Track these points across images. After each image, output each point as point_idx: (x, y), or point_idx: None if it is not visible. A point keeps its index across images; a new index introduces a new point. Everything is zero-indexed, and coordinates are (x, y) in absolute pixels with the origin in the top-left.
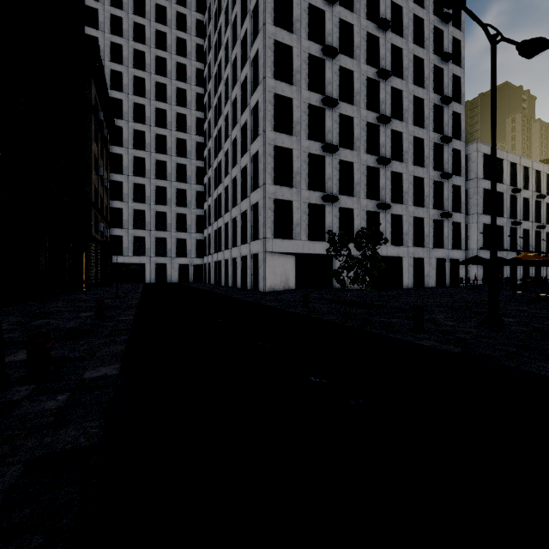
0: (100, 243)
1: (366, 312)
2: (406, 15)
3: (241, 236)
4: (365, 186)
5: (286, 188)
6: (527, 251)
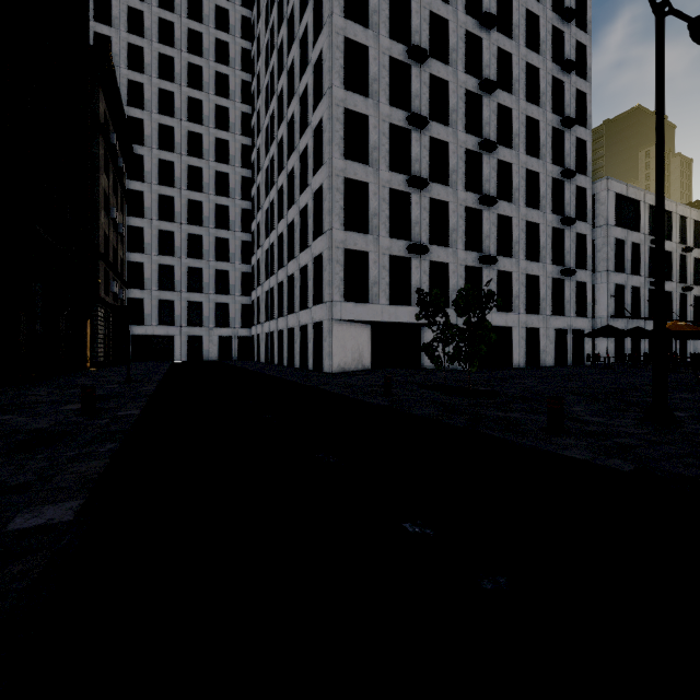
0: (112, 308)
1: (473, 403)
2: (516, 10)
3: (300, 299)
4: (464, 233)
5: (360, 234)
6: (670, 320)
